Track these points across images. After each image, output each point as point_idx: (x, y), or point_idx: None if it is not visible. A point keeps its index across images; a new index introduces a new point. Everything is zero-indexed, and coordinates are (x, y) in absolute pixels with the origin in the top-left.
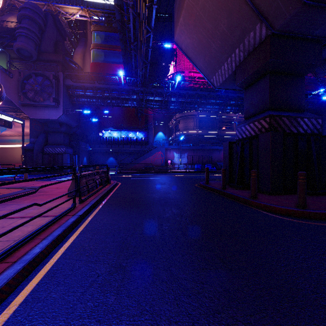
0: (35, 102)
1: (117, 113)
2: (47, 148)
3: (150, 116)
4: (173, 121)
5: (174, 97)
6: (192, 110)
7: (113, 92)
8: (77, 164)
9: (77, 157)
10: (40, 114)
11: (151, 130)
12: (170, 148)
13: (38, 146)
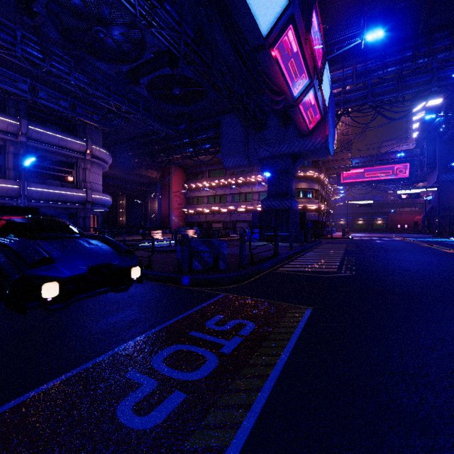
0: (421, 172)
1: None
2: None
3: None
4: None
5: None
6: None
7: None
8: None
9: None
10: (431, 180)
11: None
12: None
13: None
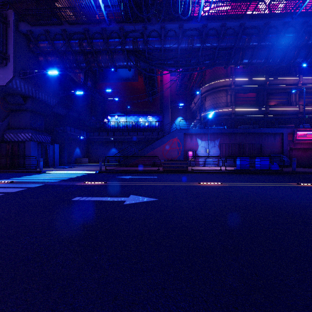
0: None
1: (125, 95)
2: (7, 134)
3: (166, 96)
4: (196, 100)
5: (199, 38)
6: (230, 63)
7: (96, 41)
8: (57, 157)
9: (57, 147)
10: None
11: (166, 113)
12: (191, 133)
13: (1, 132)
